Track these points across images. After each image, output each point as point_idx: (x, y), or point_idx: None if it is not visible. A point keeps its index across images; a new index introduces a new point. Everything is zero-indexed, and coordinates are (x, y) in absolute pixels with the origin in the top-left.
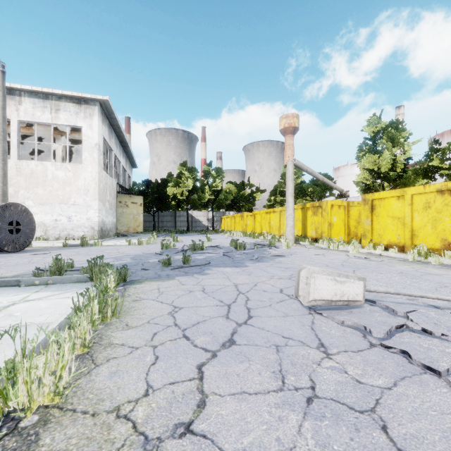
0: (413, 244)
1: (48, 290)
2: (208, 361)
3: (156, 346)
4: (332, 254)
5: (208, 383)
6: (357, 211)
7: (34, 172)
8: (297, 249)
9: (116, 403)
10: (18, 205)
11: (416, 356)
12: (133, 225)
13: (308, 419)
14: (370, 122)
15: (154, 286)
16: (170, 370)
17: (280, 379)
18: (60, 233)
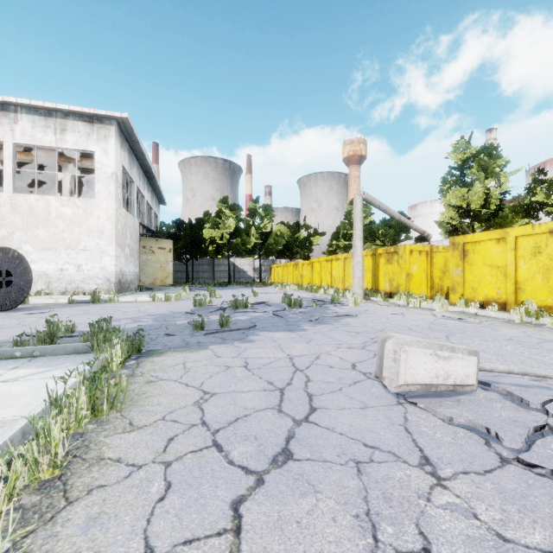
0: (517, 301)
1: (31, 366)
2: (251, 492)
3: (170, 463)
4: (413, 314)
5: (248, 542)
6: (443, 258)
7: (33, 208)
8: (368, 306)
9: None
10: (9, 250)
11: None
12: (160, 276)
13: None
14: (457, 148)
15: (179, 359)
16: (188, 512)
17: (370, 532)
18: (66, 286)
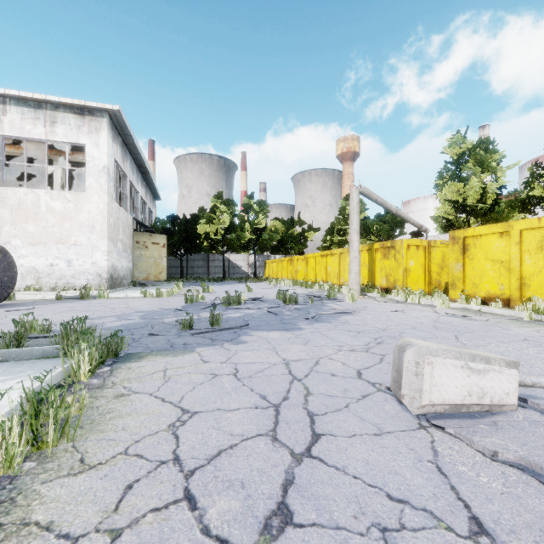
0: (522, 297)
1: None
2: None
3: (120, 531)
4: (414, 310)
5: None
6: (440, 252)
7: (22, 202)
8: (365, 302)
9: None
10: None
11: None
12: (154, 272)
13: None
14: (452, 142)
15: (160, 365)
16: None
17: None
18: (57, 282)
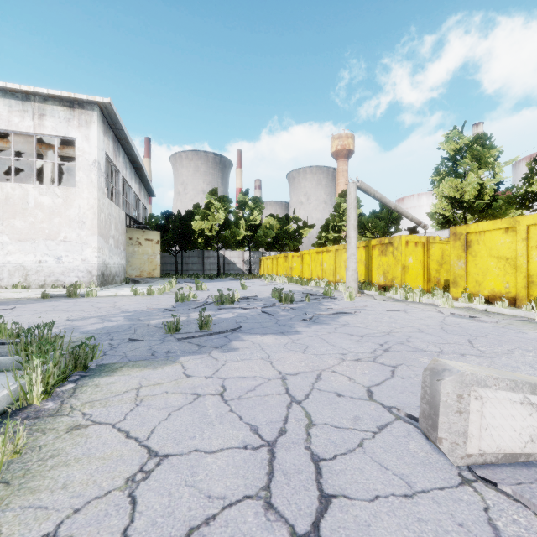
0: (530, 296)
1: None
2: None
3: None
4: (416, 310)
5: None
6: (439, 249)
7: (10, 197)
8: (364, 301)
9: None
10: None
11: None
12: (148, 269)
13: None
14: (449, 138)
15: (134, 381)
16: None
17: None
18: (45, 279)
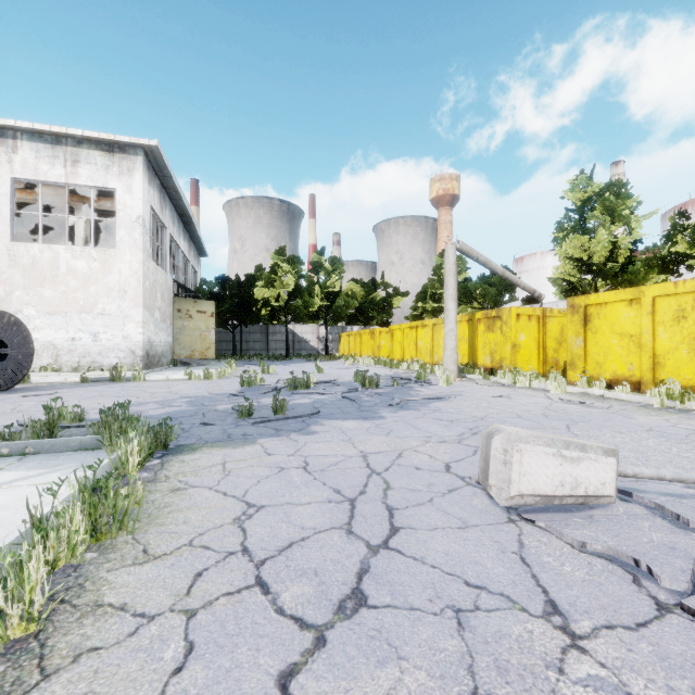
0: (655, 379)
1: (21, 467)
2: (306, 659)
3: (195, 611)
4: (522, 396)
5: None
6: (558, 324)
7: (37, 261)
8: (463, 386)
9: None
10: (4, 314)
11: None
12: (200, 348)
13: None
14: (575, 185)
15: (217, 458)
16: (215, 692)
17: None
18: (79, 360)
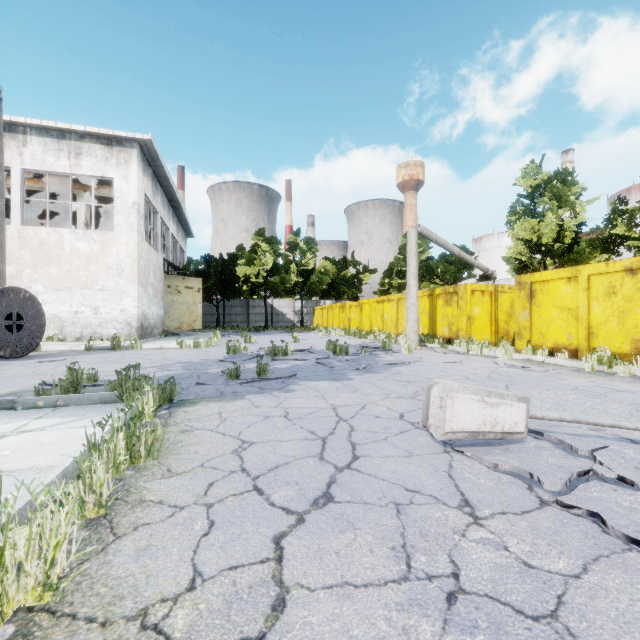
0: (590, 347)
1: (57, 416)
2: (292, 529)
3: (212, 504)
4: (473, 362)
5: (290, 568)
6: (509, 299)
7: (44, 243)
8: (423, 353)
9: (142, 603)
10: (20, 290)
11: (614, 522)
12: (188, 320)
13: (450, 632)
14: (526, 173)
15: (214, 409)
16: (232, 545)
17: (404, 560)
18: (82, 331)
